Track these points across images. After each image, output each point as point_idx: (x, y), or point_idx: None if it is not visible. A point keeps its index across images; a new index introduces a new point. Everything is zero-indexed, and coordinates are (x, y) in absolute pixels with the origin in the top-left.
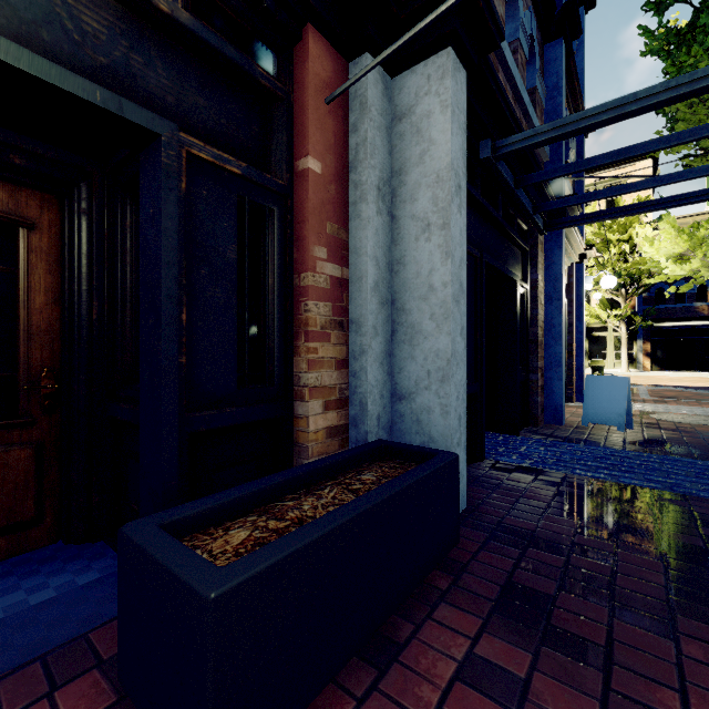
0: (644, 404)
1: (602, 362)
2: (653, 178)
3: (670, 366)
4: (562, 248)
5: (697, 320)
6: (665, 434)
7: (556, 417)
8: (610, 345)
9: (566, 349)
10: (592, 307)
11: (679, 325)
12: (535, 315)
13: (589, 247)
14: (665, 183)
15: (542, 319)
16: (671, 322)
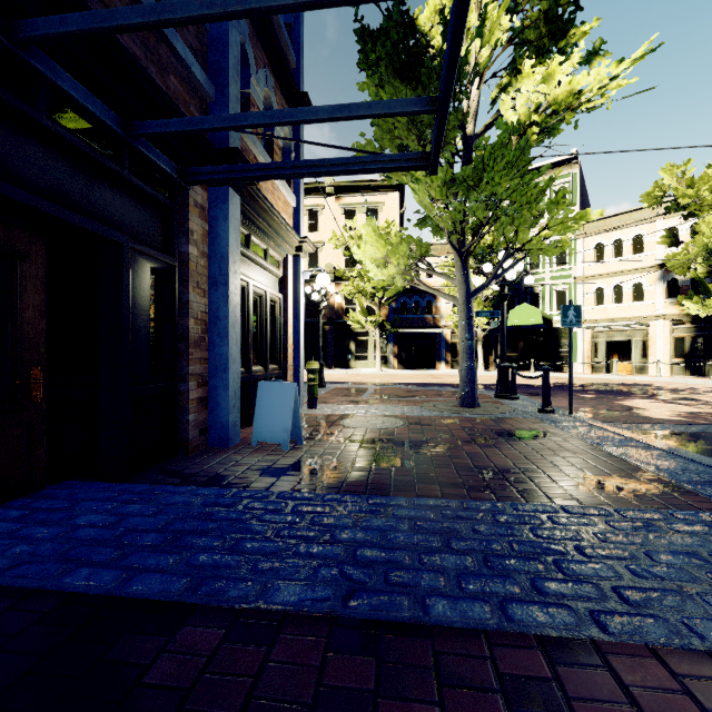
0: (354, 406)
1: (316, 364)
2: (264, 112)
3: (411, 365)
4: (228, 219)
5: (427, 329)
6: (331, 448)
7: (222, 437)
8: (371, 347)
9: (281, 350)
10: (354, 313)
11: (416, 332)
12: (186, 301)
13: (304, 239)
14: (276, 121)
15: (203, 309)
16: (410, 330)
